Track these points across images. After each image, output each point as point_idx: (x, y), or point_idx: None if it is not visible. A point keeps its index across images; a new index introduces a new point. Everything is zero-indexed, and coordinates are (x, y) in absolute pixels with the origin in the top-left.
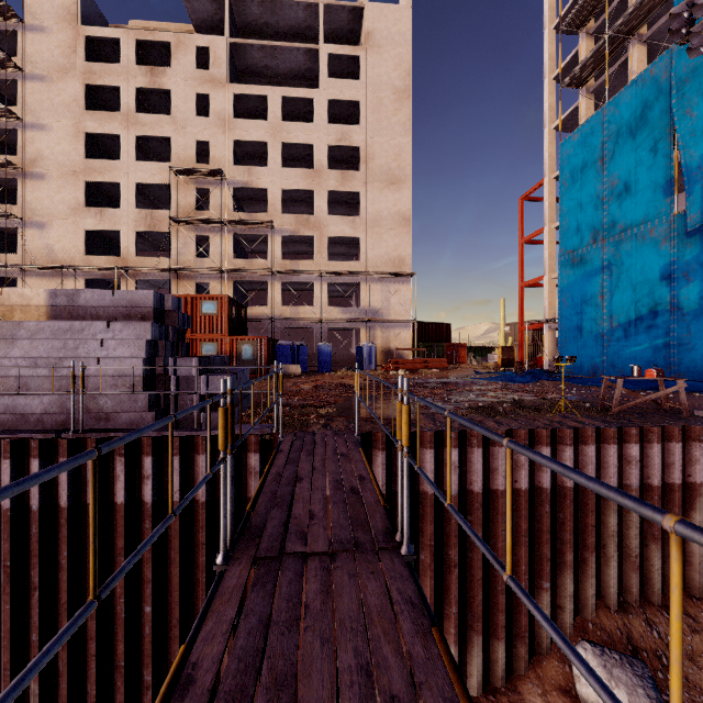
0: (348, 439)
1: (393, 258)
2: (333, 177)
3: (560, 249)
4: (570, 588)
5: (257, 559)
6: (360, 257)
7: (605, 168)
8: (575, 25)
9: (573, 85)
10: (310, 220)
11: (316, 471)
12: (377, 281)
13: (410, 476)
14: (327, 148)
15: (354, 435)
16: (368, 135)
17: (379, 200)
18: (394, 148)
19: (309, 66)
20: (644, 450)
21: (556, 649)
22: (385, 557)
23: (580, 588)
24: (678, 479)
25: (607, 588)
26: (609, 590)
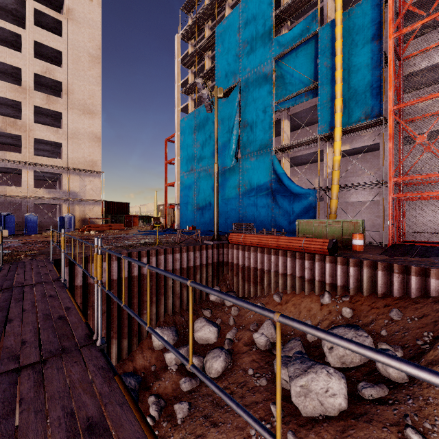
0: (46, 262)
1: (88, 161)
2: (39, 97)
3: (180, 171)
4: (155, 310)
5: (3, 289)
6: (63, 156)
7: (196, 138)
8: (186, 66)
9: (186, 93)
10: (17, 123)
11: (27, 271)
12: (76, 174)
13: (82, 276)
14: (34, 74)
15: (50, 260)
16: (69, 77)
17: (78, 121)
18: (89, 91)
19: (16, 7)
20: (182, 256)
21: (149, 335)
22: (55, 282)
23: (159, 310)
24: (192, 264)
25: (169, 307)
26: (169, 308)
